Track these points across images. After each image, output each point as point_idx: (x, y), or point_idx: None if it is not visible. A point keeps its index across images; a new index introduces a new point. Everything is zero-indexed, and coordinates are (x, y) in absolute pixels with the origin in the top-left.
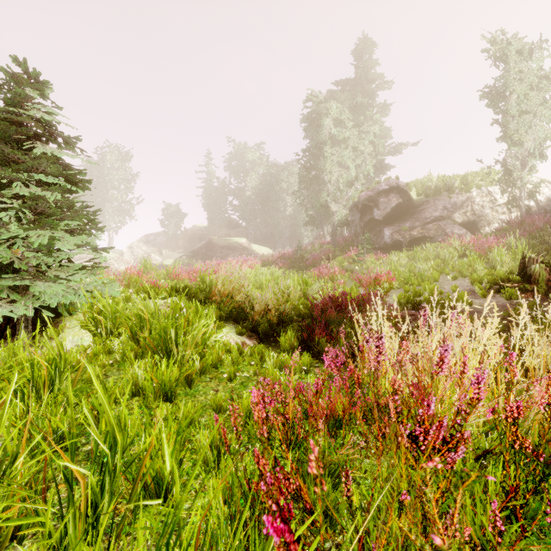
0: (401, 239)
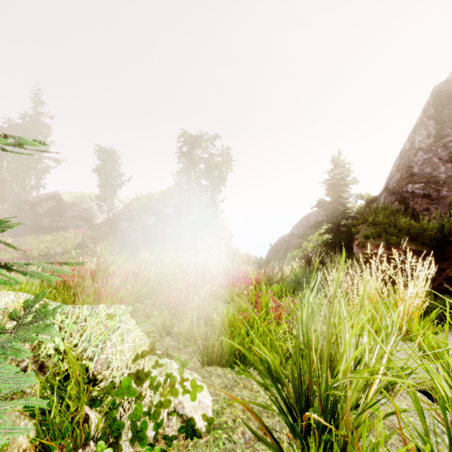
0: (53, 225)
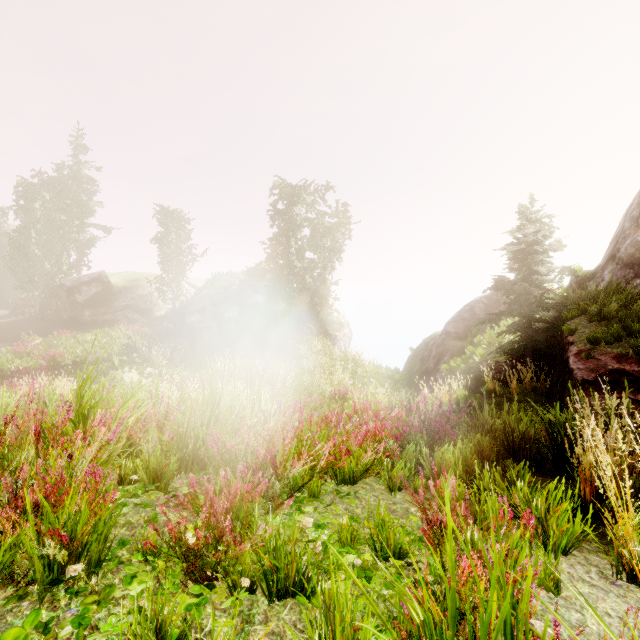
0: (97, 320)
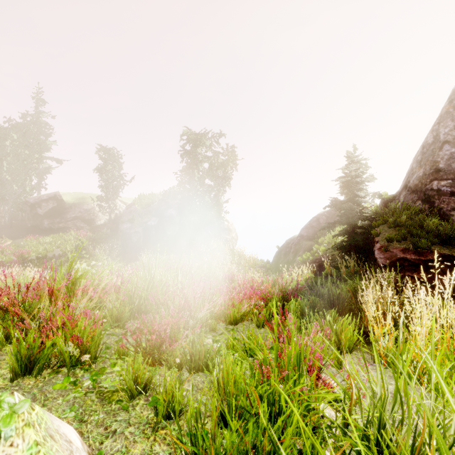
0: (53, 227)
